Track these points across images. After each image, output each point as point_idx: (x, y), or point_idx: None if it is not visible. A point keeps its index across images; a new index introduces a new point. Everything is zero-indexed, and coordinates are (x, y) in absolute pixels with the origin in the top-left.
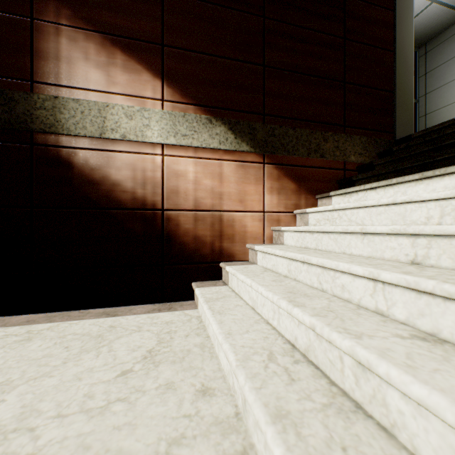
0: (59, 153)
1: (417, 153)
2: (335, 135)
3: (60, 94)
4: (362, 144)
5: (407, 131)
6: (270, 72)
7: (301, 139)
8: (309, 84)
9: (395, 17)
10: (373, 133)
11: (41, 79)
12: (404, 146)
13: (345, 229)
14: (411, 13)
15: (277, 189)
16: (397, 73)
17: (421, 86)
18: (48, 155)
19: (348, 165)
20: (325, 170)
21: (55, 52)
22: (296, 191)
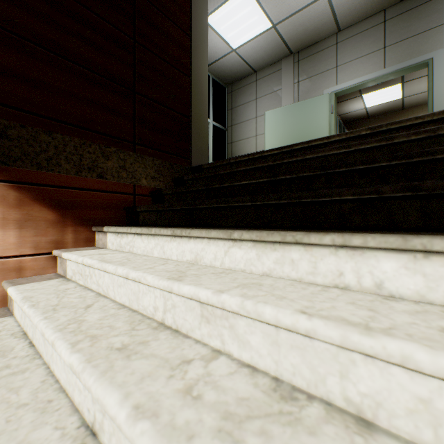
0: None
1: (196, 190)
2: (122, 152)
3: None
4: (156, 167)
5: (203, 160)
6: (1, 35)
7: (65, 150)
8: (82, 78)
9: (192, 44)
10: (170, 156)
11: None
12: (192, 177)
13: (43, 333)
14: (206, 47)
15: (18, 220)
16: (193, 100)
17: (229, 118)
18: None
19: (140, 189)
20: (108, 194)
21: None
22: (58, 222)
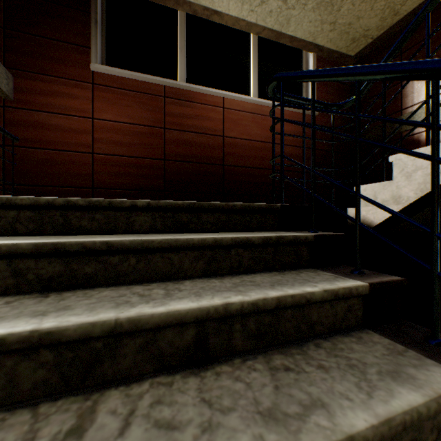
0: (412, 138)
1: None
2: None
3: (413, 110)
4: None
5: None
6: None
7: None
8: None
9: None
10: None
11: (404, 107)
12: None
13: None
14: None
15: None
16: None
17: None
18: (407, 141)
19: None
20: None
21: (411, 90)
22: None
